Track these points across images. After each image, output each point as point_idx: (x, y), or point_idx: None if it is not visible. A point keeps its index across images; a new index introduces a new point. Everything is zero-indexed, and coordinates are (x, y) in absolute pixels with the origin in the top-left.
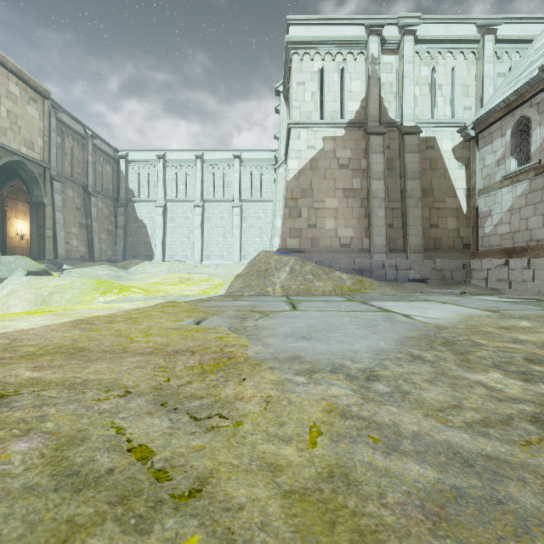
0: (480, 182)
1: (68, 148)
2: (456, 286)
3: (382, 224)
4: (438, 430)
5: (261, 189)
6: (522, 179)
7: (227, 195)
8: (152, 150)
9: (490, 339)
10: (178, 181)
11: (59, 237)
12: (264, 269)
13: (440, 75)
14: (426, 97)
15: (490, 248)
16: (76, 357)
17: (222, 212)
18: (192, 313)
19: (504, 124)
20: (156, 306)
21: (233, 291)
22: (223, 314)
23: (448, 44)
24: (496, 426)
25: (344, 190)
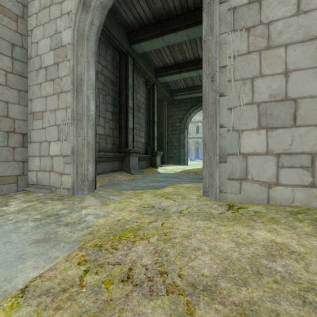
0: None
1: None
2: None
3: None
4: (91, 200)
5: None
6: None
7: None
8: None
9: None
10: None
11: None
12: None
13: None
14: None
15: None
16: (313, 294)
17: None
18: None
19: None
20: None
21: None
22: None
23: None
24: (73, 200)
25: None
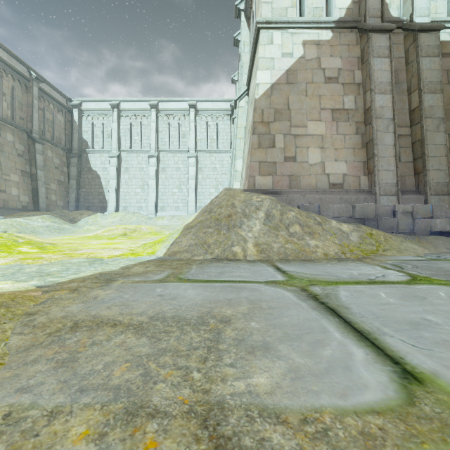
0: None
1: (7, 88)
2: None
3: (389, 155)
4: None
5: (217, 142)
6: None
7: (182, 145)
8: (106, 99)
9: None
10: (133, 131)
11: None
12: (227, 217)
13: None
14: None
15: None
16: None
17: (177, 162)
18: None
19: None
20: None
21: (177, 250)
22: None
23: None
24: None
25: (333, 111)
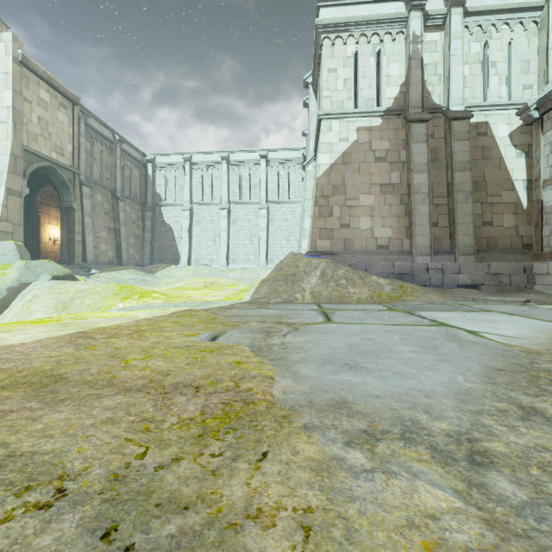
0: (546, 171)
1: (97, 153)
2: (515, 292)
3: (425, 223)
4: None
5: (288, 190)
6: None
7: (253, 196)
8: (178, 153)
9: None
10: (204, 184)
11: (88, 242)
12: (292, 274)
13: (494, 50)
14: (477, 77)
15: None
16: (42, 393)
17: (248, 214)
18: (209, 324)
19: None
20: (172, 315)
21: (258, 297)
22: (245, 327)
23: (504, 14)
24: None
25: (381, 186)
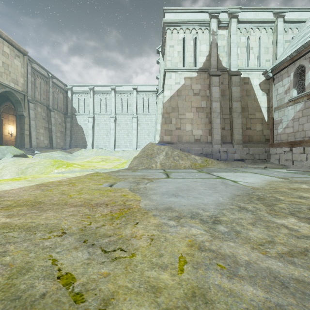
0: (275, 103)
1: (38, 84)
2: (261, 163)
3: (218, 128)
4: (261, 259)
5: (148, 108)
6: (300, 101)
7: (129, 111)
8: (86, 85)
9: (286, 196)
10: (101, 103)
11: (33, 135)
12: (150, 154)
13: (252, 41)
14: (244, 54)
15: (281, 141)
16: (35, 208)
17: (126, 120)
18: (108, 179)
19: (289, 69)
20: (87, 175)
21: (132, 166)
22: (126, 180)
23: (256, 23)
24: (298, 256)
25: (197, 108)
